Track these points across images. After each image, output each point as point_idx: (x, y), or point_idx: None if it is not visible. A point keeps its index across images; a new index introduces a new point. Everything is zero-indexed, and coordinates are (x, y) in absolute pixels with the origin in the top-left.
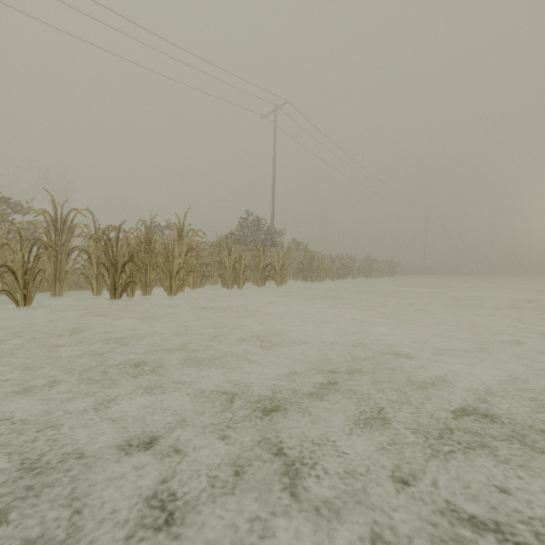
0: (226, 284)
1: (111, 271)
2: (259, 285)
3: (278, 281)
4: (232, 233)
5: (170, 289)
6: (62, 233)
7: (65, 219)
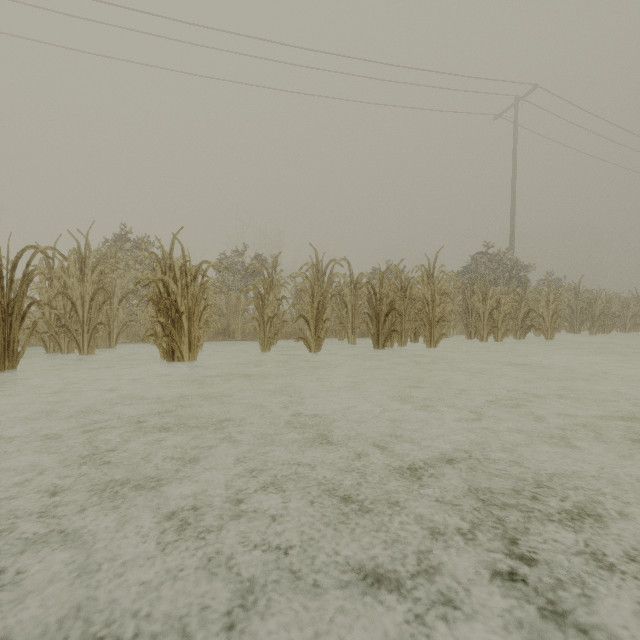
0: (479, 336)
1: (374, 320)
2: (518, 338)
3: (546, 333)
4: (462, 272)
5: (429, 340)
6: (323, 284)
7: (325, 270)
